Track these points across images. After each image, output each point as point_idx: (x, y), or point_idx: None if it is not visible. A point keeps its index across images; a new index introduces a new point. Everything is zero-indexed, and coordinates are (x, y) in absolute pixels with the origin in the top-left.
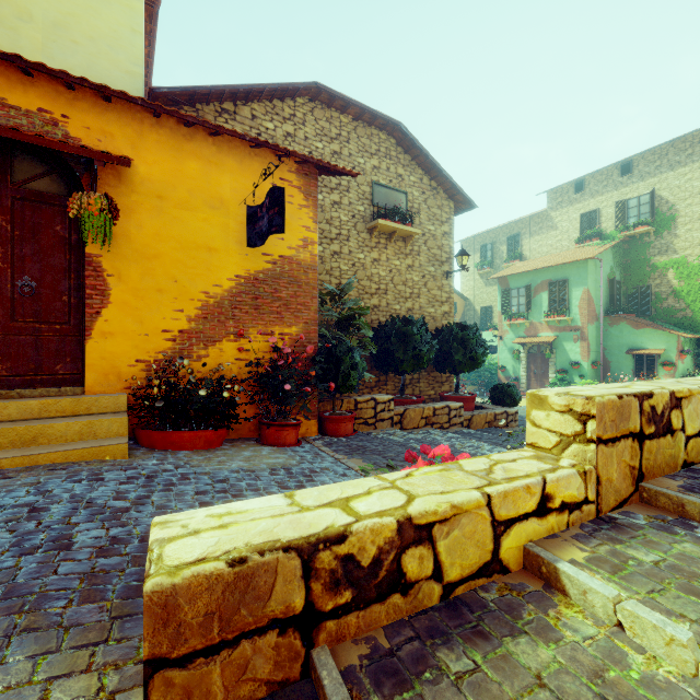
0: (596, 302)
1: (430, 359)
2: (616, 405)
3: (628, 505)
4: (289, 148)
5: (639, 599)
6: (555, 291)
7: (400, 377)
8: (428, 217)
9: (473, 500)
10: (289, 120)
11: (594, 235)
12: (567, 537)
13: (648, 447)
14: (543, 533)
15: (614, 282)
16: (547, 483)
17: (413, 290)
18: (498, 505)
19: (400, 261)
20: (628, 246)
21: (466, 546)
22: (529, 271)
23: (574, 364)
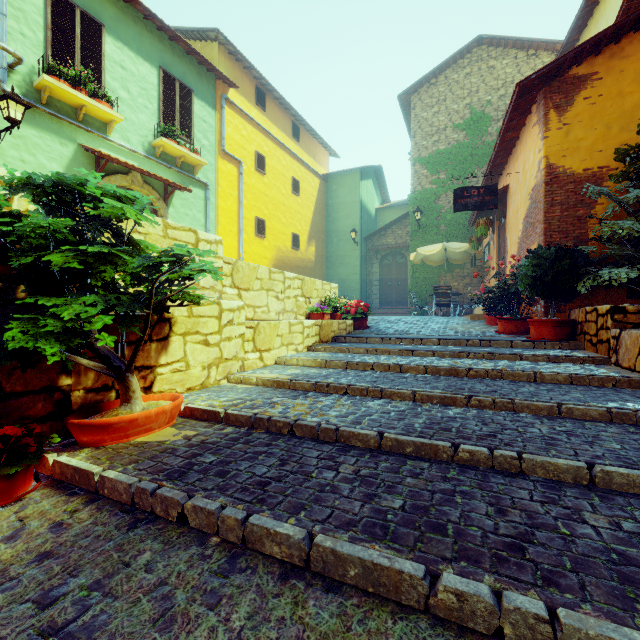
0: None
1: None
2: None
3: None
4: None
5: None
6: None
7: None
8: None
9: None
10: None
11: None
12: None
13: None
14: None
15: None
16: None
17: None
18: None
19: None
20: None
21: None
22: None
23: None
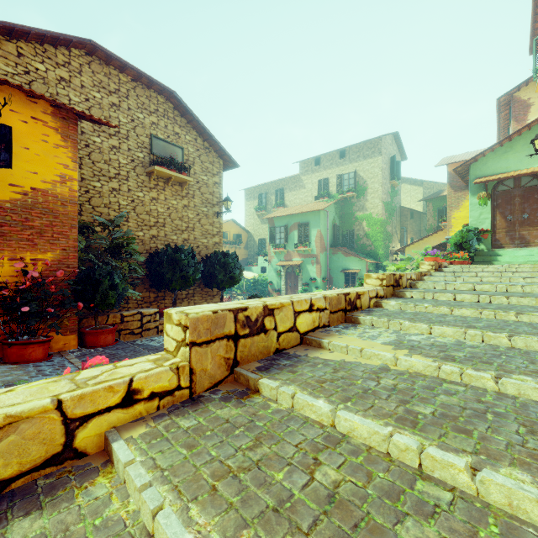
0: (325, 239)
1: (196, 279)
2: (211, 318)
3: (223, 385)
4: (63, 91)
5: (142, 460)
6: (302, 230)
7: (177, 293)
8: (201, 169)
9: (37, 407)
10: (63, 67)
11: (326, 195)
12: (148, 418)
13: (243, 344)
14: (129, 418)
15: (335, 226)
16: (134, 381)
17: (189, 224)
18: (72, 406)
19: (177, 201)
20: (343, 204)
21: (28, 446)
22: (287, 215)
23: (313, 280)
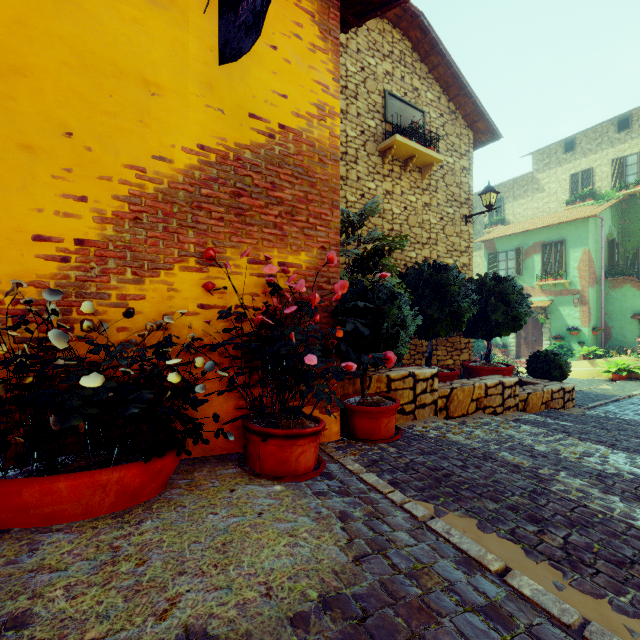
0: (596, 264)
1: (469, 318)
2: None
3: None
4: None
5: None
6: (549, 253)
7: (416, 343)
8: (446, 146)
9: None
10: None
11: (586, 196)
12: None
13: None
14: None
15: (614, 243)
16: None
17: (431, 234)
18: None
19: (416, 197)
20: (626, 206)
21: None
22: (520, 233)
23: (573, 330)
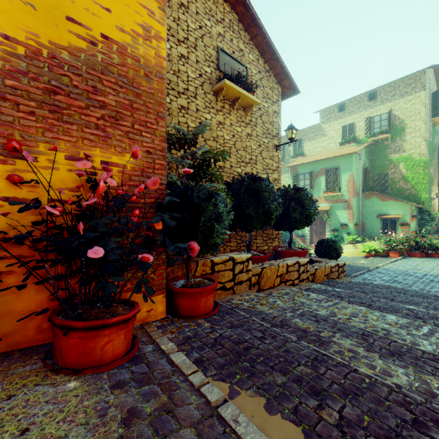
0: (357, 183)
1: (277, 216)
2: None
3: None
4: None
5: None
6: (330, 175)
7: (241, 235)
8: (262, 94)
9: None
10: None
11: (351, 140)
12: None
13: None
14: None
15: (367, 170)
16: None
17: (252, 156)
18: None
19: (241, 129)
20: (373, 147)
21: None
22: (312, 162)
23: (344, 225)
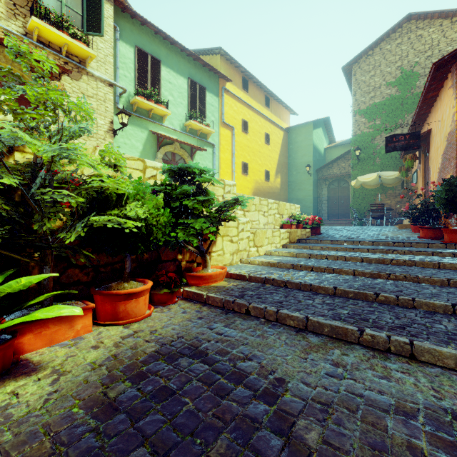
0: None
1: None
2: None
3: None
4: None
5: None
6: None
7: None
8: None
9: None
10: None
11: None
12: None
13: None
14: None
15: None
16: None
17: None
18: None
19: None
20: None
21: None
22: None
23: None
